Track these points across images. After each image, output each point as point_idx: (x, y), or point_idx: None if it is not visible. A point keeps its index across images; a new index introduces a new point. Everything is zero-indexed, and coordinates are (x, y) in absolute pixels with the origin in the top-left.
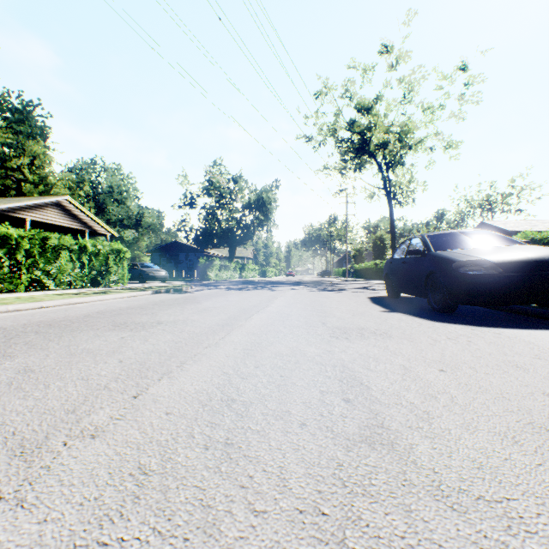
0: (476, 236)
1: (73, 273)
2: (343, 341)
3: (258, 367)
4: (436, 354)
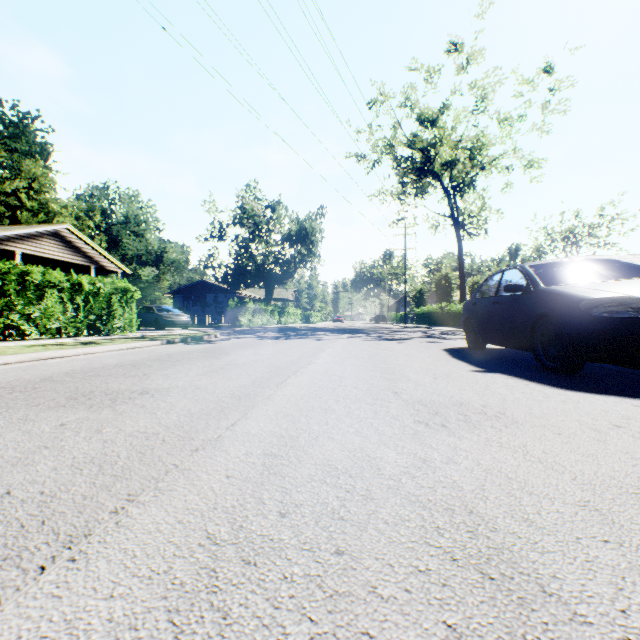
0: (600, 265)
1: (63, 317)
2: (441, 434)
3: (286, 515)
4: (632, 470)
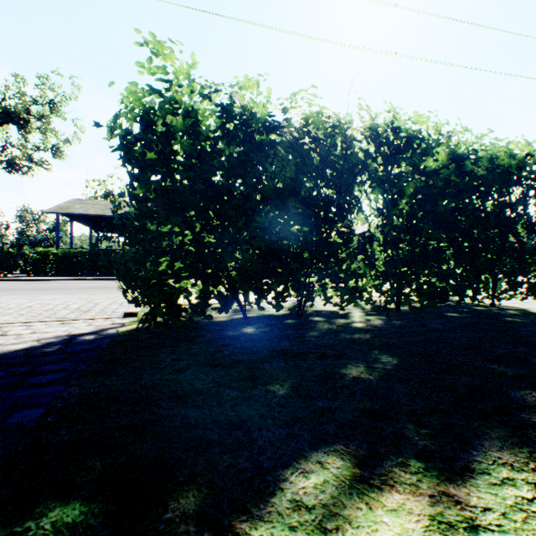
0: None
1: None
2: None
3: None
4: None
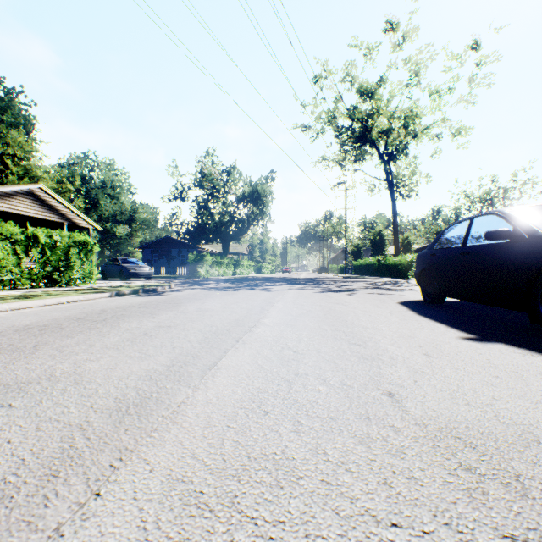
0: None
1: (16, 269)
2: None
3: None
4: None
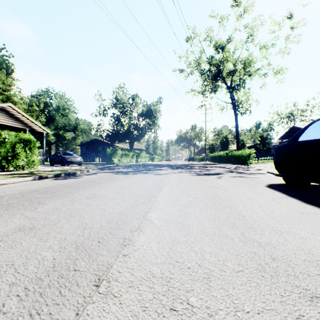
0: None
1: None
2: None
3: None
4: None
